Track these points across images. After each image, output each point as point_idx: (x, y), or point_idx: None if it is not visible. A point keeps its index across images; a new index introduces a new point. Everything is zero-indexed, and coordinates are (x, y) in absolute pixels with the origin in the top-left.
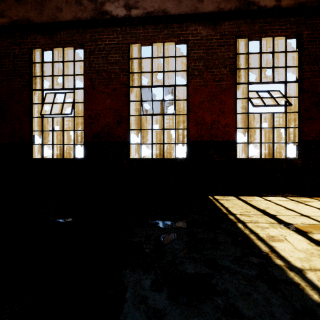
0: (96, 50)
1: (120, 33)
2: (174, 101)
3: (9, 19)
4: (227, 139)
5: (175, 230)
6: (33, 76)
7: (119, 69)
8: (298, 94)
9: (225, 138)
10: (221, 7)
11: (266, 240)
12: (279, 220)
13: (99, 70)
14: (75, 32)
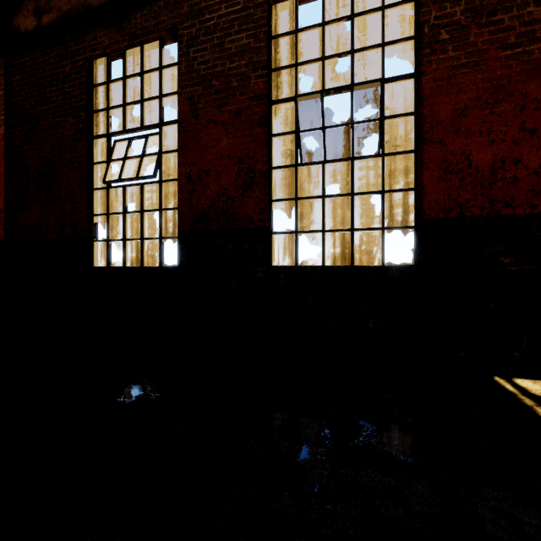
0: (200, 34)
1: None
2: (381, 122)
3: (57, 13)
4: None
5: None
6: (94, 111)
7: (247, 65)
8: None
9: (539, 207)
10: None
11: None
12: None
13: (207, 76)
14: (162, 7)
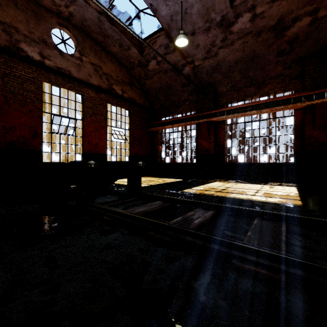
0: (11, 75)
1: (36, 71)
2: (75, 128)
3: None
4: (103, 153)
5: None
6: None
7: (34, 97)
8: (129, 135)
9: (102, 152)
10: (101, 84)
11: None
12: None
13: (15, 92)
14: None
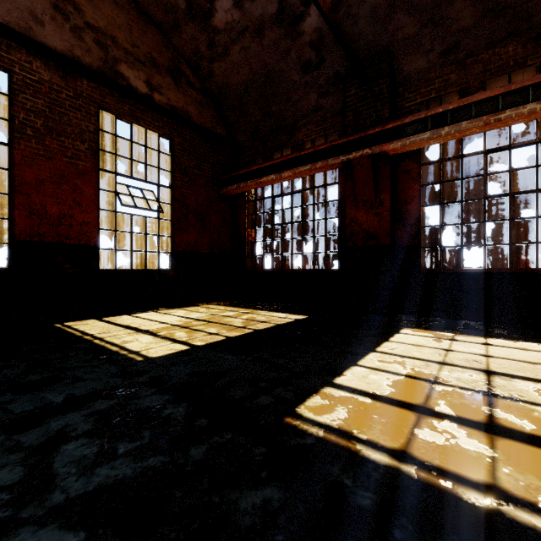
0: None
1: None
2: None
3: None
4: (86, 243)
5: (4, 363)
6: None
7: None
8: (171, 201)
9: (82, 241)
10: (77, 54)
11: (120, 344)
12: (139, 330)
13: None
14: None
